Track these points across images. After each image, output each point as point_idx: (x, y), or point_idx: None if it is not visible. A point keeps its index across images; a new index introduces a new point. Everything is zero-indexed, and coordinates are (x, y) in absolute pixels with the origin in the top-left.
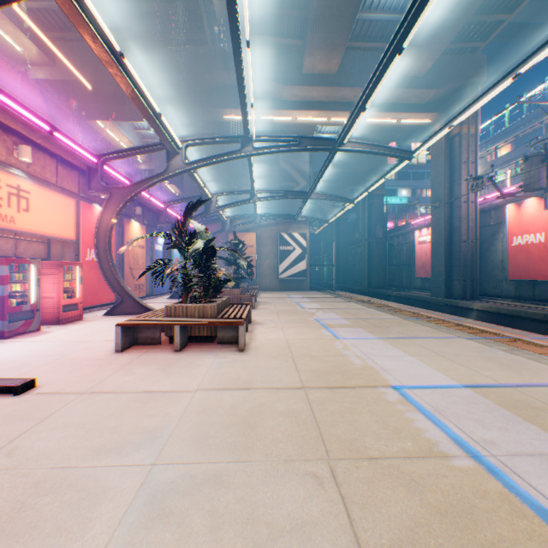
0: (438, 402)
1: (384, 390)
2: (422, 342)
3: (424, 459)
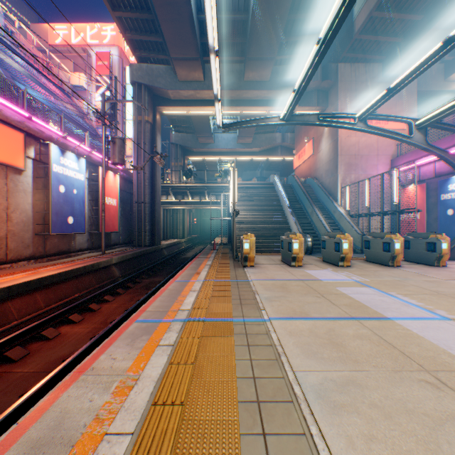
0: (406, 308)
1: (450, 315)
2: None
3: (405, 293)
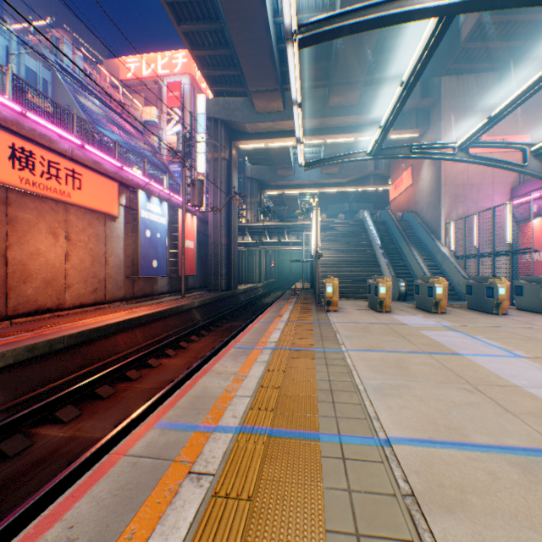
0: (483, 348)
1: (525, 354)
2: (500, 421)
3: (493, 337)
